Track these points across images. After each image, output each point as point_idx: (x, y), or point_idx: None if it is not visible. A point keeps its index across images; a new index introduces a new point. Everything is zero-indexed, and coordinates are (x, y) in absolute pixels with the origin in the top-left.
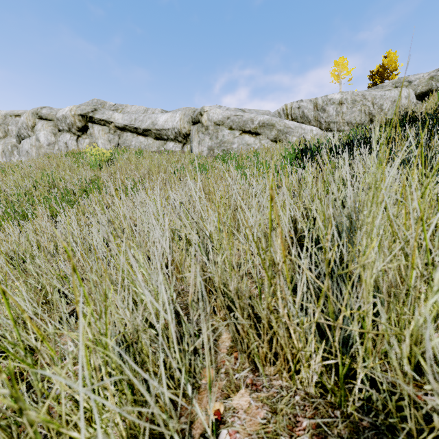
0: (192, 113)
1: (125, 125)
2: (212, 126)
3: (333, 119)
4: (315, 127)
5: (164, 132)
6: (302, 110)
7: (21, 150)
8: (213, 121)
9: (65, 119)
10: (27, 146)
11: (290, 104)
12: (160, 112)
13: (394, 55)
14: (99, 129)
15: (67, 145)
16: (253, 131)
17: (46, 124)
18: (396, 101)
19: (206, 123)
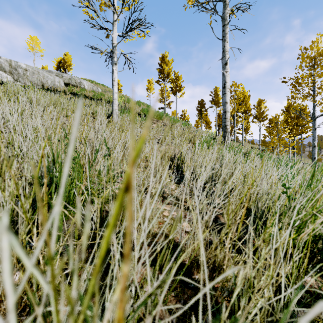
0: None
1: None
2: None
3: (22, 76)
4: (9, 76)
5: None
6: None
7: None
8: None
9: None
10: None
11: None
12: None
13: (70, 56)
14: None
15: None
16: None
17: None
18: (54, 81)
19: None
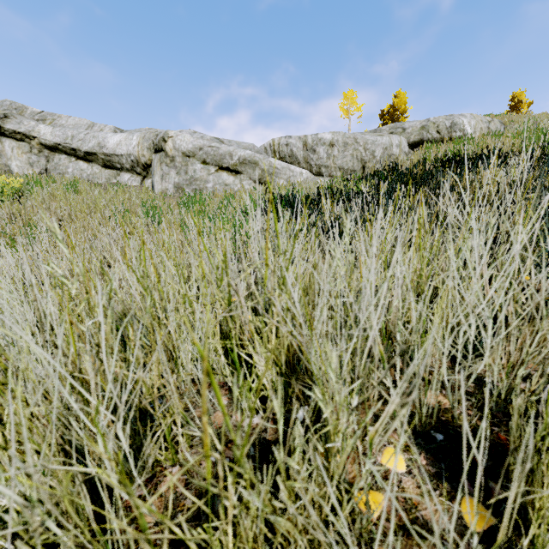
0: (154, 137)
1: (56, 143)
2: (180, 157)
3: (324, 163)
4: (305, 169)
5: (117, 158)
6: (290, 148)
7: None
8: (181, 151)
9: None
10: None
11: (278, 139)
12: (111, 131)
13: (403, 95)
14: (12, 145)
15: None
16: (232, 168)
17: None
18: (388, 148)
19: (171, 153)
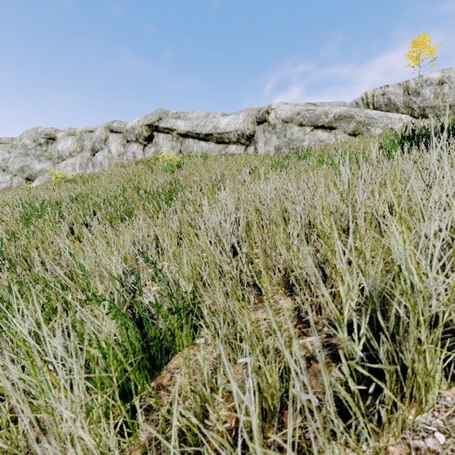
0: (256, 113)
1: (187, 131)
2: (280, 124)
3: (430, 103)
4: (404, 114)
5: (226, 135)
6: (387, 97)
7: (95, 162)
8: (281, 119)
9: (133, 130)
10: (101, 158)
11: (371, 92)
12: (220, 116)
13: None
14: (163, 137)
15: (135, 154)
16: (327, 125)
17: (117, 136)
18: None
19: (273, 122)
